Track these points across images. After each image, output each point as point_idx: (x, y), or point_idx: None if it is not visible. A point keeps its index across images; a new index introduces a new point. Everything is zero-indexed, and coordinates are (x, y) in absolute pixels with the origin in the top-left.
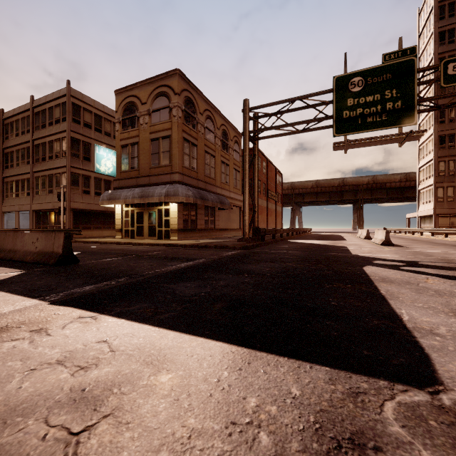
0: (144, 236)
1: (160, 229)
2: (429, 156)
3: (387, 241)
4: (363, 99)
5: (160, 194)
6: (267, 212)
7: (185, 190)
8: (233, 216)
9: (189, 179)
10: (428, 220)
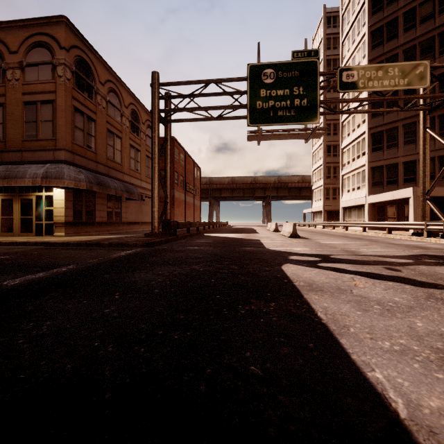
0: (14, 232)
1: (39, 223)
2: (320, 161)
3: (295, 233)
4: (275, 92)
5: (35, 175)
6: (185, 205)
7: (74, 172)
8: (145, 209)
9: (83, 159)
10: (319, 215)
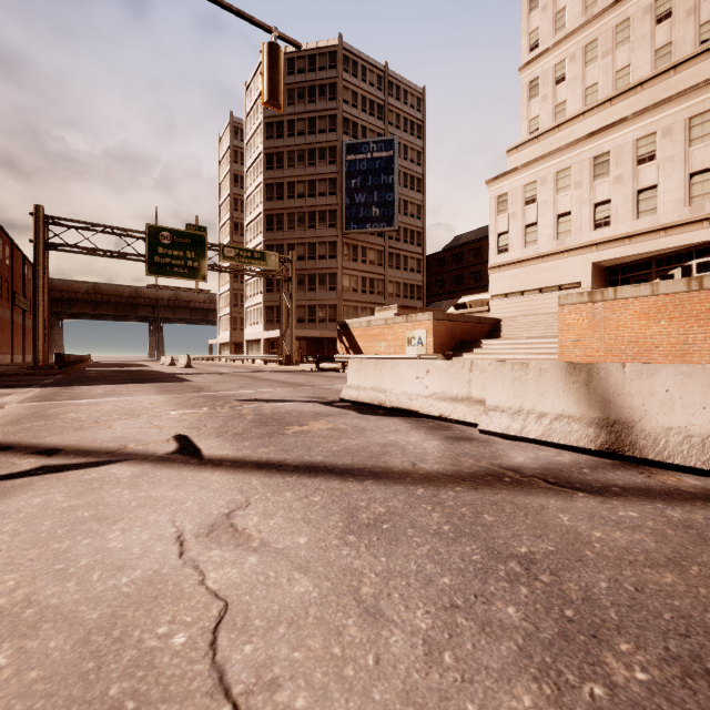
0: None
1: None
2: (227, 286)
3: (189, 365)
4: (171, 252)
5: None
6: (12, 329)
7: None
8: None
9: None
10: (227, 347)
